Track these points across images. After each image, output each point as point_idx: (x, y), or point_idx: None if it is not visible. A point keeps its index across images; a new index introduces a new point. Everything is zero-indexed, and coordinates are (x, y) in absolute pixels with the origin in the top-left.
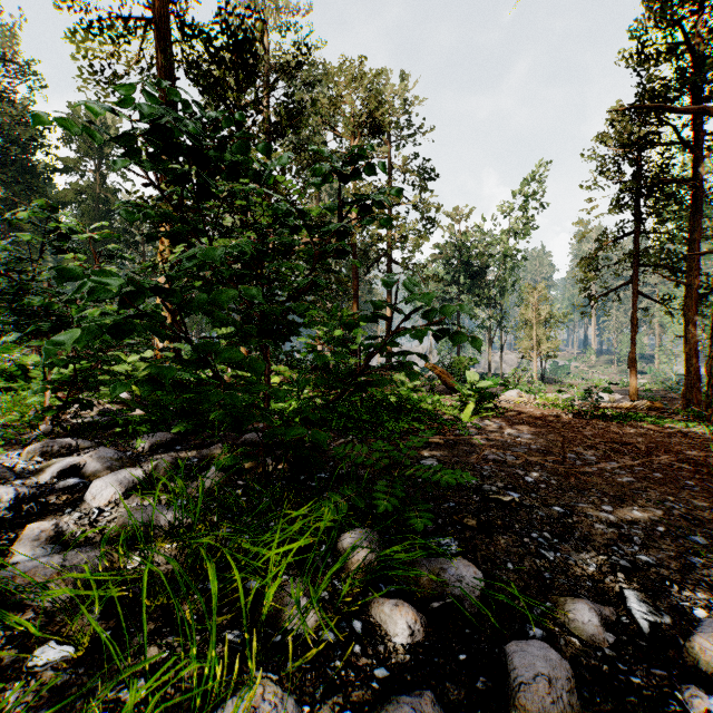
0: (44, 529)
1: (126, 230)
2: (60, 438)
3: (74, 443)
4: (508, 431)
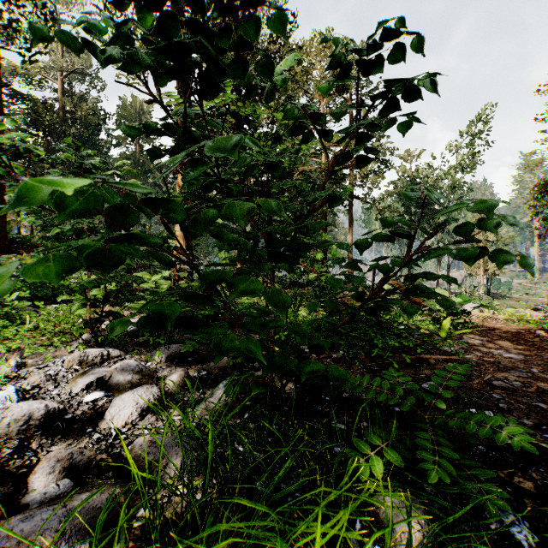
0: (59, 460)
1: (156, 183)
2: (96, 347)
3: (105, 353)
4: (495, 350)
